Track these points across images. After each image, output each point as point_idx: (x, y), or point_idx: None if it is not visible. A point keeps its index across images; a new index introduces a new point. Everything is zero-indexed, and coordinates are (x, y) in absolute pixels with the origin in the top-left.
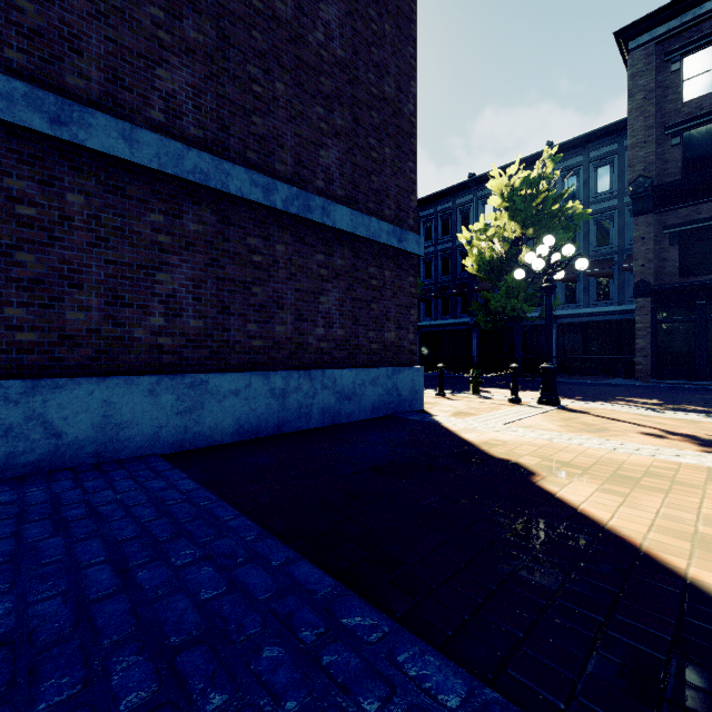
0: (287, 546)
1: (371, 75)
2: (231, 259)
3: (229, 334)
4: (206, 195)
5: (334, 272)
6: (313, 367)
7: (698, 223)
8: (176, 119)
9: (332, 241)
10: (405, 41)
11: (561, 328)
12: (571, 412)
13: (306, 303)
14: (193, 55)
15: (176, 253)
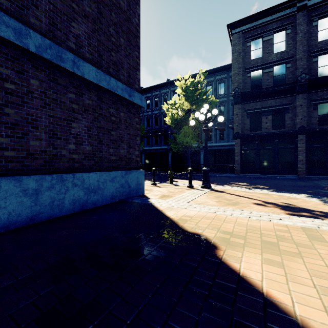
0: None
1: None
2: None
3: None
4: None
5: (83, 107)
6: (65, 172)
7: (256, 109)
8: None
9: (81, 87)
10: None
11: None
12: (217, 192)
13: (59, 126)
14: None
15: None
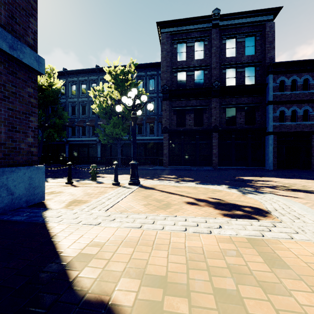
0: None
1: None
2: None
3: None
4: None
5: None
6: None
7: (182, 107)
8: None
9: None
10: None
11: (136, 145)
12: (146, 189)
13: None
14: None
15: None
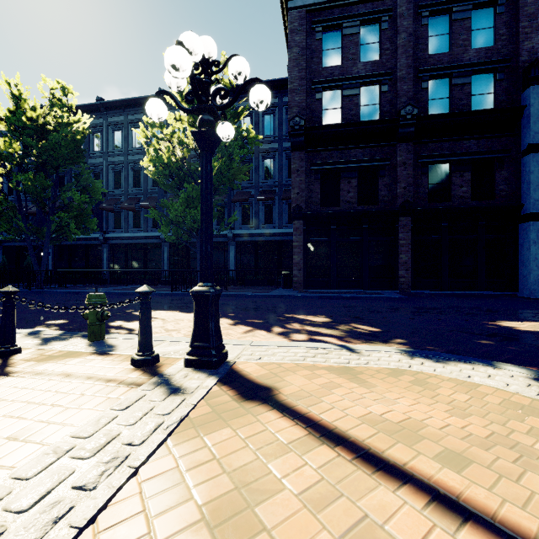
0: None
1: None
2: None
3: None
4: None
5: None
6: None
7: (332, 164)
8: None
9: None
10: None
11: (239, 246)
12: (242, 398)
13: None
14: None
15: None
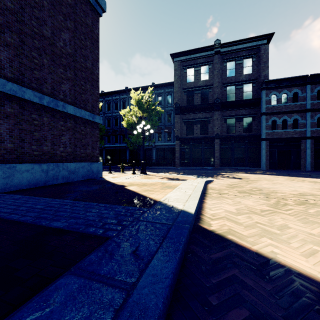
0: (60, 199)
1: (82, 59)
2: (25, 122)
3: (24, 149)
4: (14, 98)
5: (67, 128)
6: (59, 162)
7: (190, 119)
8: (2, 70)
9: (66, 117)
10: (95, 48)
11: (157, 149)
12: (148, 175)
13: (56, 139)
14: (9, 46)
15: (2, 119)
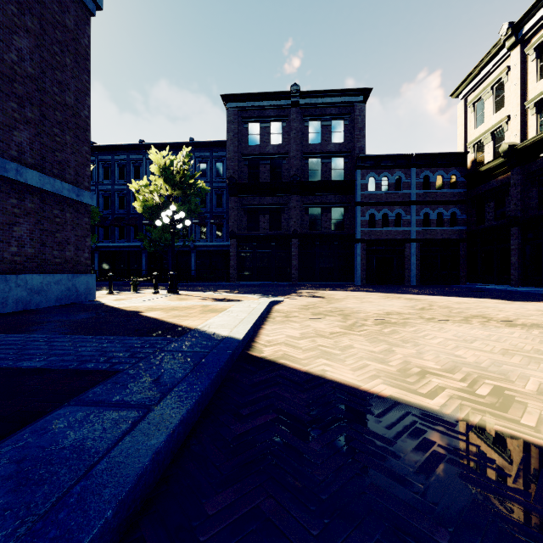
0: (23, 334)
1: (55, 88)
2: None
3: None
4: None
5: (25, 211)
6: (8, 273)
7: (254, 205)
8: None
9: (24, 191)
10: (82, 71)
11: (198, 253)
12: (181, 295)
13: (2, 230)
14: None
15: None
